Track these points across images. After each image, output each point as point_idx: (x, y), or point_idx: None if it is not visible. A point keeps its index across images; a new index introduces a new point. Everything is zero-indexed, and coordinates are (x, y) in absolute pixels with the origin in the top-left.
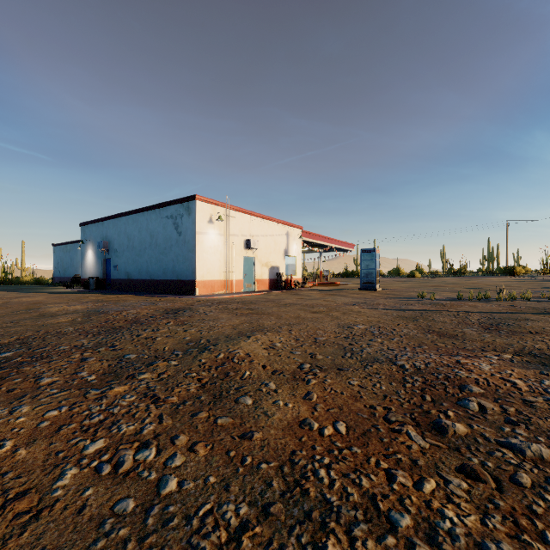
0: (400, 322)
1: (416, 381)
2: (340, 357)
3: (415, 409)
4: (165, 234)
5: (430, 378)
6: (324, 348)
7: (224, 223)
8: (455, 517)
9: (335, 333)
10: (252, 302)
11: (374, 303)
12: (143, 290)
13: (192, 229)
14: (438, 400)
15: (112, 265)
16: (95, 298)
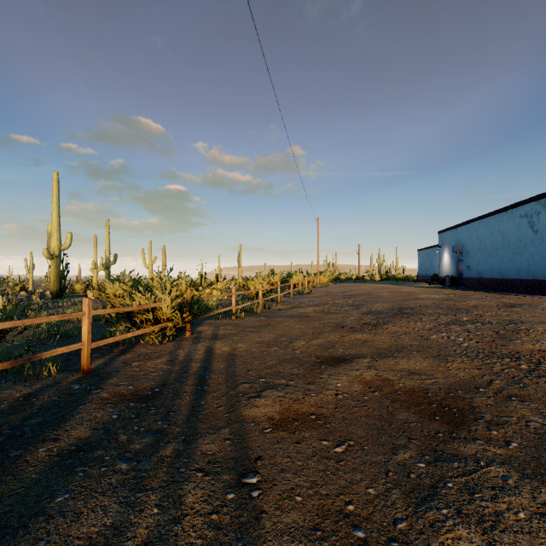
0: None
1: None
2: None
3: None
4: (518, 233)
5: None
6: None
7: None
8: None
9: None
10: None
11: None
12: (494, 289)
13: None
14: None
15: (464, 266)
16: (449, 292)
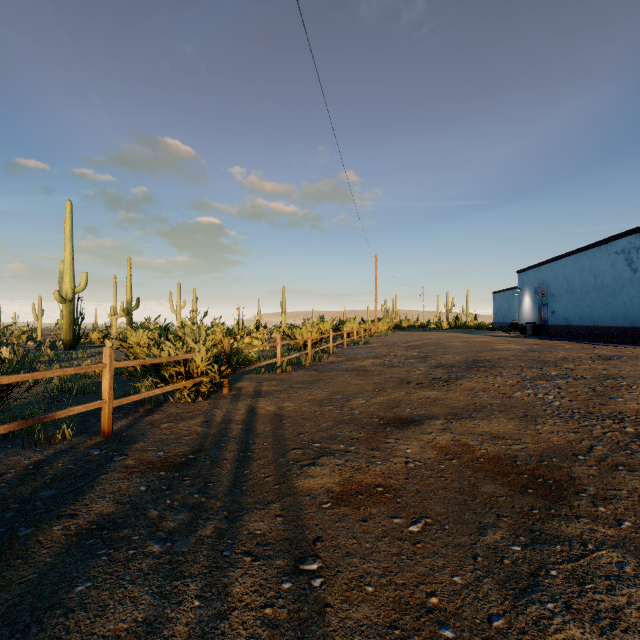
0: None
1: None
2: None
3: None
4: (613, 273)
5: None
6: None
7: None
8: None
9: None
10: None
11: None
12: (585, 338)
13: None
14: None
15: (548, 311)
16: (531, 342)
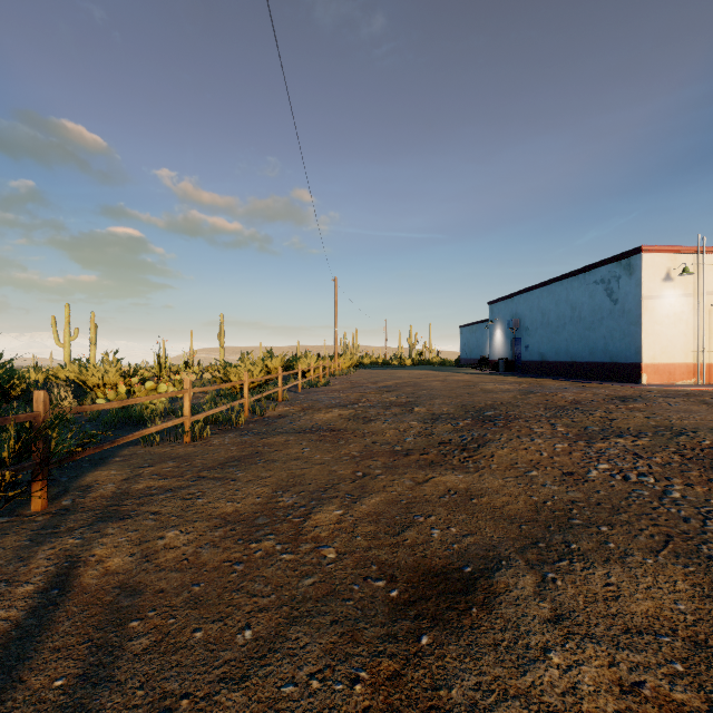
0: None
1: None
2: None
3: None
4: (592, 304)
5: None
6: None
7: (693, 277)
8: None
9: None
10: None
11: None
12: (561, 375)
13: (636, 294)
14: None
15: (522, 346)
16: (514, 380)
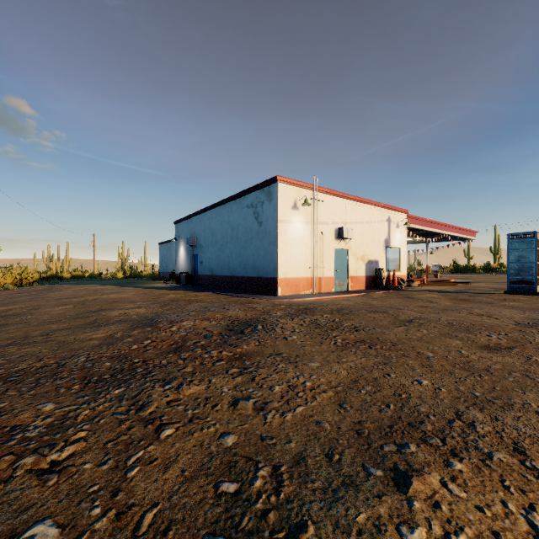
0: None
1: None
2: None
3: None
4: (245, 225)
5: None
6: None
7: (311, 209)
8: None
9: None
10: (352, 313)
11: None
12: (225, 287)
13: (274, 218)
14: None
15: (198, 261)
16: (174, 296)
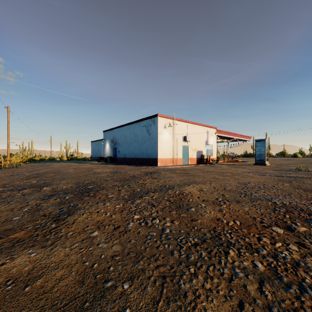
0: (278, 183)
1: (282, 209)
2: (238, 197)
3: (278, 220)
4: (142, 134)
5: (290, 209)
6: (229, 192)
7: (172, 128)
8: (287, 253)
9: (236, 186)
10: (188, 170)
11: (263, 172)
12: (132, 163)
13: (156, 132)
14: (293, 218)
15: (117, 151)
16: (112, 166)
